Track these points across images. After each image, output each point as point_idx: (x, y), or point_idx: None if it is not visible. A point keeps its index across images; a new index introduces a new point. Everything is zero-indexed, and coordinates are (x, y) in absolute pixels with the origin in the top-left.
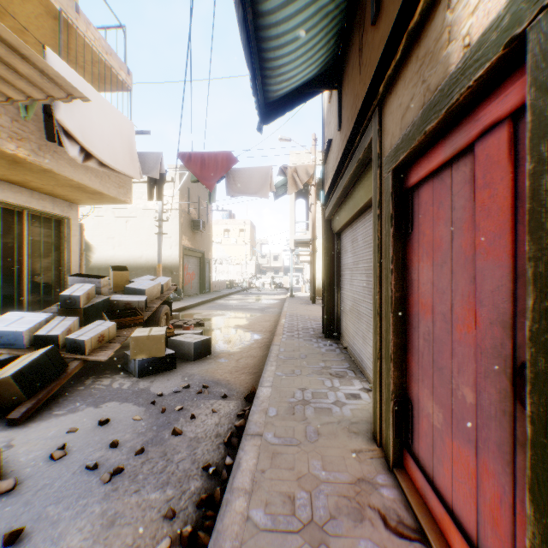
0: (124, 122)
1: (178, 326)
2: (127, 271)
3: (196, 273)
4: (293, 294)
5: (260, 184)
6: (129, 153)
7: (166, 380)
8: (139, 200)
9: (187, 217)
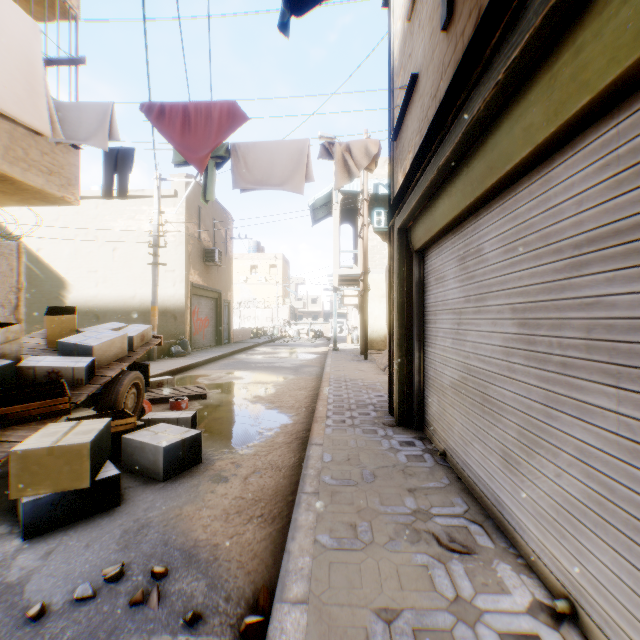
0: (11, 15)
1: (167, 399)
2: (72, 314)
3: (211, 319)
4: (337, 347)
5: (290, 169)
6: (24, 78)
7: (82, 547)
8: (132, 221)
9: (198, 245)
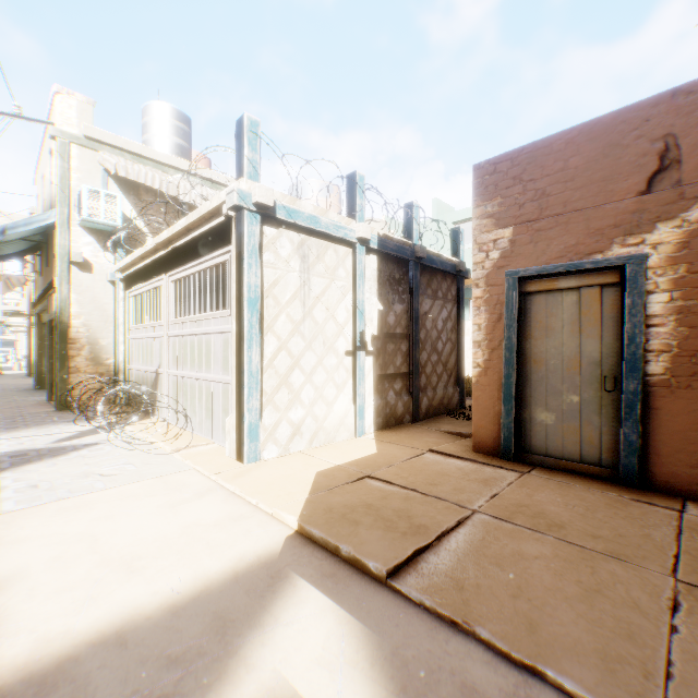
0: None
1: None
2: None
3: None
4: (3, 372)
5: None
6: None
7: None
8: None
9: None
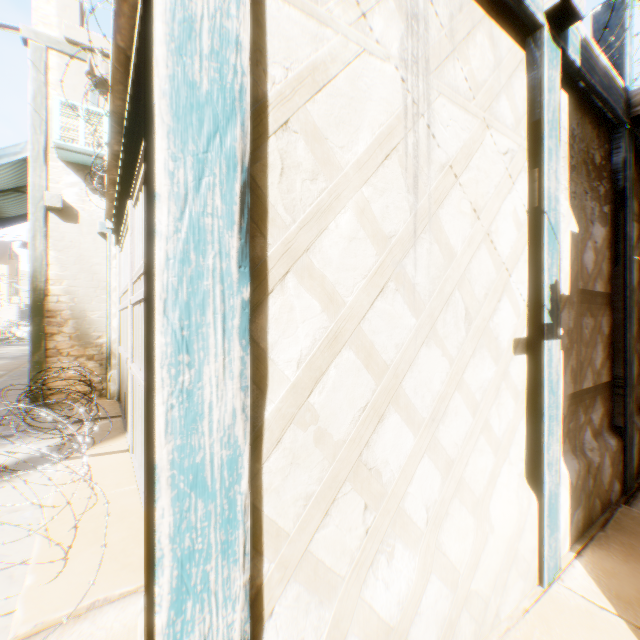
0: None
1: None
2: None
3: None
4: None
5: (2, 254)
6: None
7: None
8: None
9: None
